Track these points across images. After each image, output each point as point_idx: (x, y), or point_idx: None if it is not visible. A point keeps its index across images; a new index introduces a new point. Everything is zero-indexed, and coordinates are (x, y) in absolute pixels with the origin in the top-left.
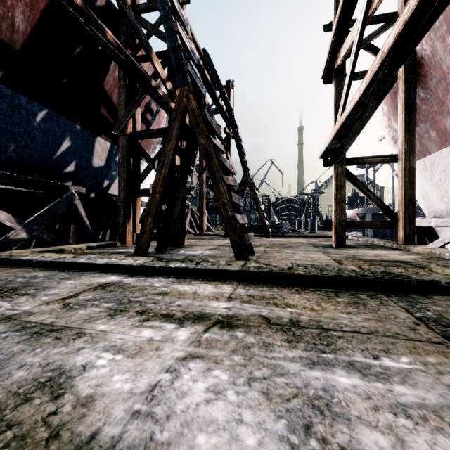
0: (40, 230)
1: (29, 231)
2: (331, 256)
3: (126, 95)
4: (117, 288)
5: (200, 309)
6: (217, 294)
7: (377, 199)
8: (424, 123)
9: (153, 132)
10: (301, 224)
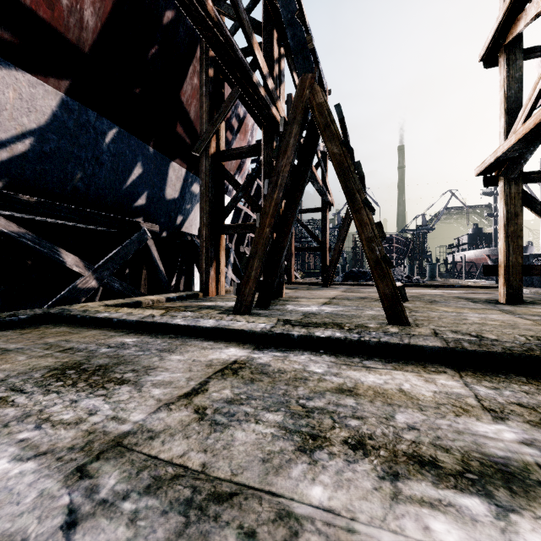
0: (111, 277)
1: (99, 278)
2: (528, 318)
3: (209, 105)
4: (258, 374)
5: (473, 444)
6: (450, 397)
7: None
8: None
9: (243, 150)
10: (413, 270)
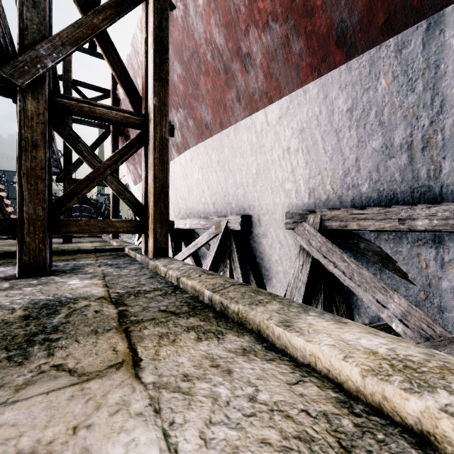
0: None
1: None
2: None
3: None
4: None
5: None
6: None
7: (98, 209)
8: (132, 164)
9: None
10: None
